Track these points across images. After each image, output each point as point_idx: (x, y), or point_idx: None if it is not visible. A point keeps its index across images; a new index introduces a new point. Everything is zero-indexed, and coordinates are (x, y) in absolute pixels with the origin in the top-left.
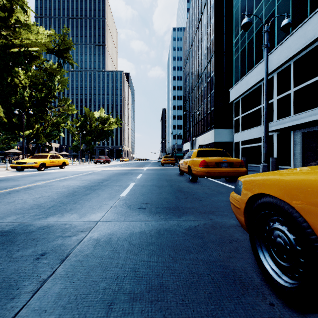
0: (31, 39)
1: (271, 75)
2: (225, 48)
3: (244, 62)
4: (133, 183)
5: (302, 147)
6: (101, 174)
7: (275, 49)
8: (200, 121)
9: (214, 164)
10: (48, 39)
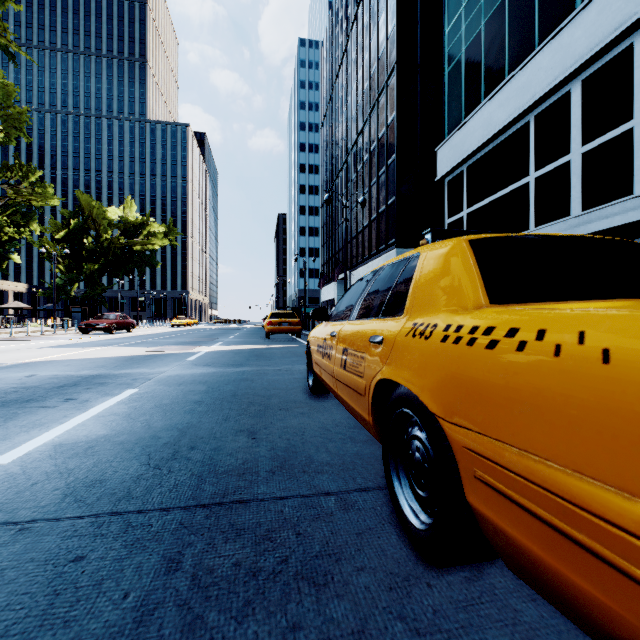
0: None
1: (560, 91)
2: (422, 57)
3: (477, 75)
4: None
5: None
6: None
7: (580, 11)
8: (361, 234)
9: None
10: None
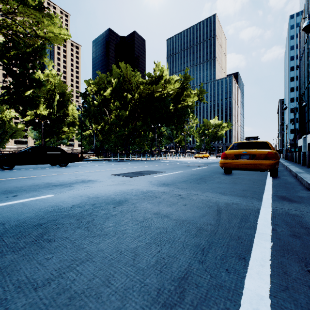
0: (190, 101)
1: None
2: None
3: None
4: None
5: None
6: None
7: None
8: (309, 121)
9: None
10: (197, 98)
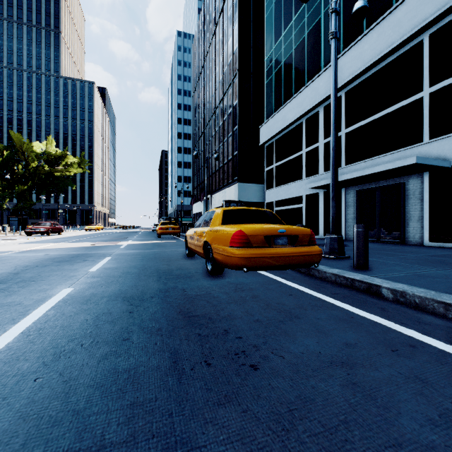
0: None
1: (315, 110)
2: (253, 68)
3: (280, 89)
4: (66, 289)
5: (357, 211)
6: (8, 261)
7: (322, 73)
8: (218, 171)
9: (263, 240)
10: None
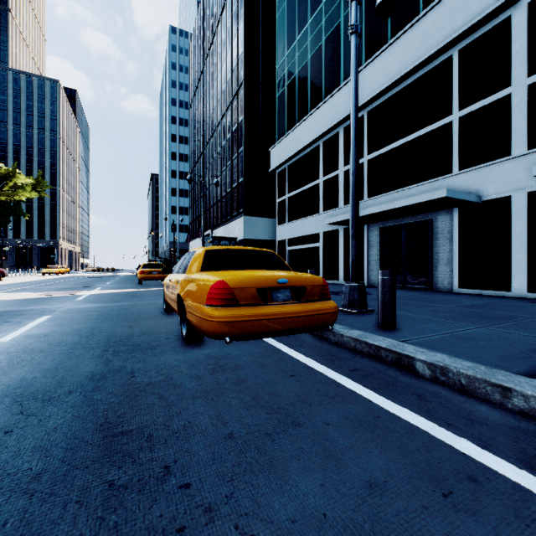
0: None
1: (334, 131)
2: (263, 78)
3: (293, 105)
4: None
5: (381, 252)
6: None
7: (342, 88)
8: (220, 202)
9: (255, 295)
10: None
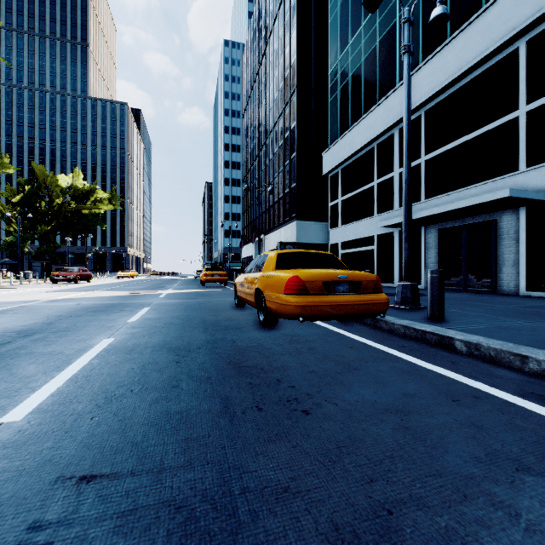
0: None
1: (389, 133)
2: (315, 83)
3: (346, 109)
4: (106, 340)
5: (439, 254)
6: (38, 310)
7: (397, 89)
8: (272, 207)
9: (321, 287)
10: None
